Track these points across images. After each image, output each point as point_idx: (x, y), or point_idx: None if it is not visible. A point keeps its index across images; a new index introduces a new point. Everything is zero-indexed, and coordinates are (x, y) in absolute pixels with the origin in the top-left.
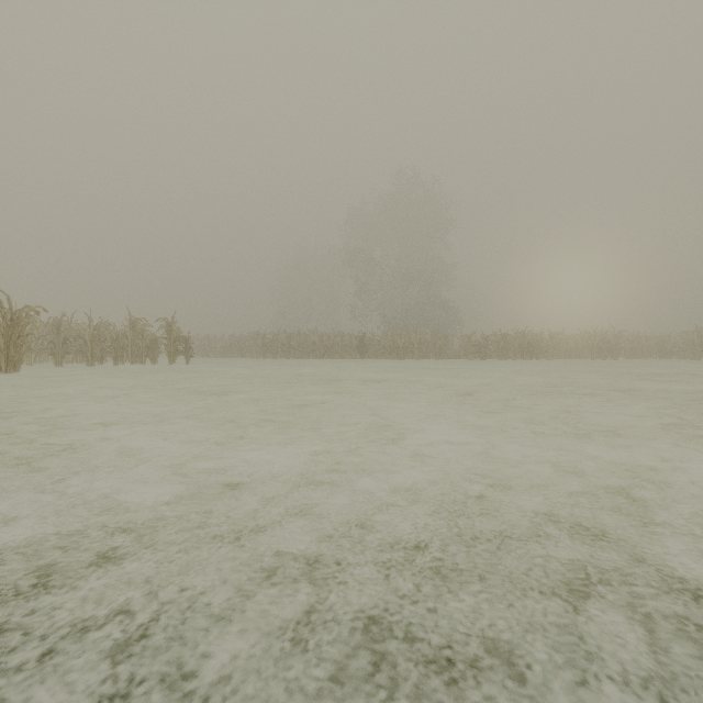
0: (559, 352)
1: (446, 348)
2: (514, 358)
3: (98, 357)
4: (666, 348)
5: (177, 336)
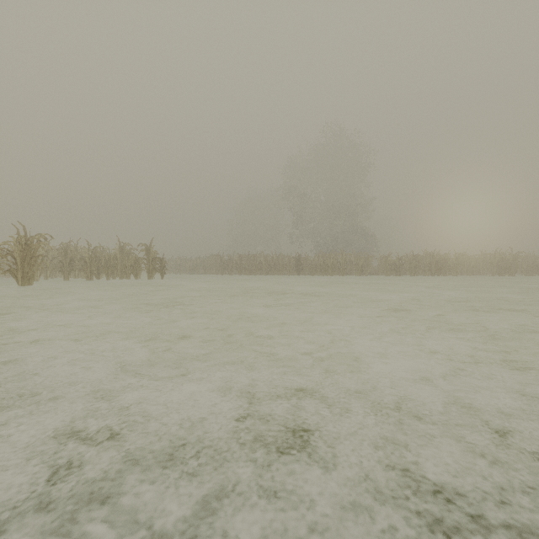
0: (463, 269)
1: (367, 267)
2: (424, 275)
3: (95, 273)
4: None
5: (154, 257)
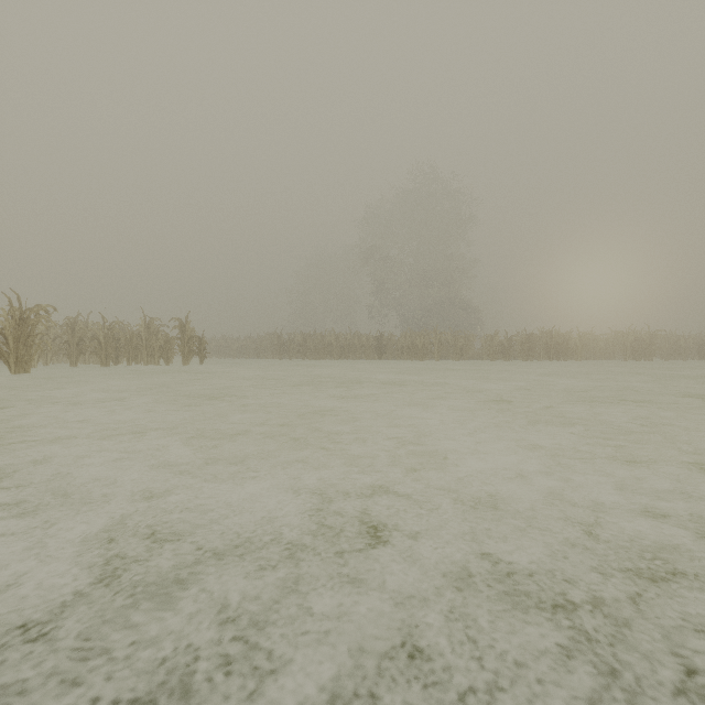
0: (588, 352)
1: (467, 349)
2: (540, 359)
3: (112, 357)
4: None
5: (191, 336)
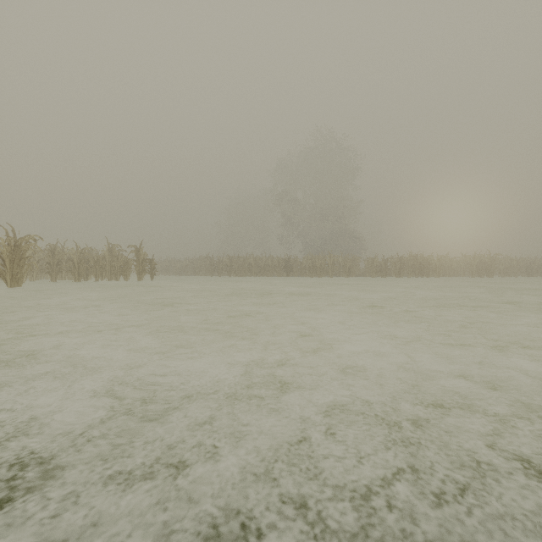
0: (445, 271)
1: (354, 268)
2: (409, 276)
3: (83, 275)
4: (532, 268)
5: (144, 259)
